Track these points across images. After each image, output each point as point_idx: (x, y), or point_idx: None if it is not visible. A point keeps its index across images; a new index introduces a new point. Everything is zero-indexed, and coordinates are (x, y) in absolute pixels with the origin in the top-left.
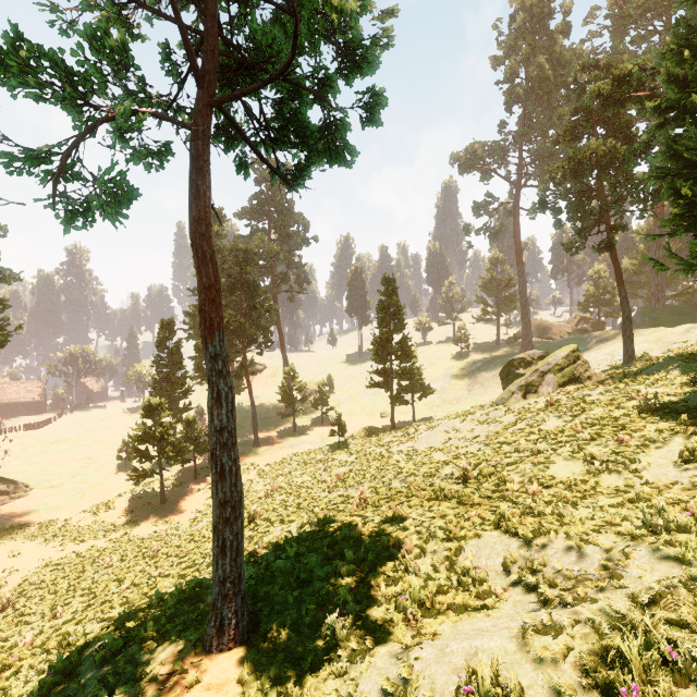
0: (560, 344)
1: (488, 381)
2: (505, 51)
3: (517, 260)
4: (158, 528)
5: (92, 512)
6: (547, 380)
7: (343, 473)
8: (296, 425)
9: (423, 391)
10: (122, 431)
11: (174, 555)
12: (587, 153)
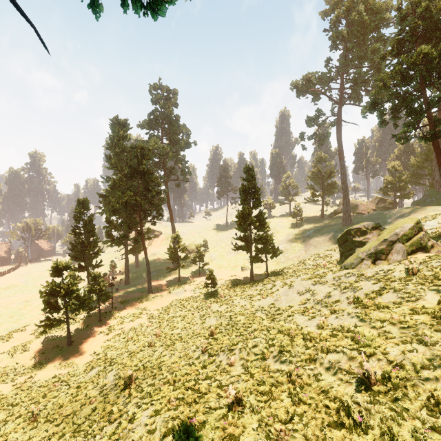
0: (370, 217)
1: (320, 244)
2: (331, 7)
3: (340, 157)
4: (59, 372)
5: (10, 353)
6: (396, 249)
7: (214, 326)
8: (181, 275)
9: (274, 252)
10: (57, 279)
11: (51, 421)
12: (418, 57)
